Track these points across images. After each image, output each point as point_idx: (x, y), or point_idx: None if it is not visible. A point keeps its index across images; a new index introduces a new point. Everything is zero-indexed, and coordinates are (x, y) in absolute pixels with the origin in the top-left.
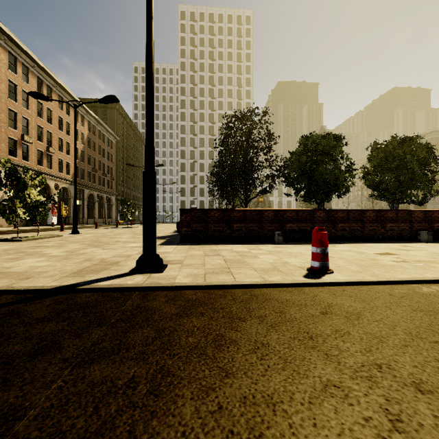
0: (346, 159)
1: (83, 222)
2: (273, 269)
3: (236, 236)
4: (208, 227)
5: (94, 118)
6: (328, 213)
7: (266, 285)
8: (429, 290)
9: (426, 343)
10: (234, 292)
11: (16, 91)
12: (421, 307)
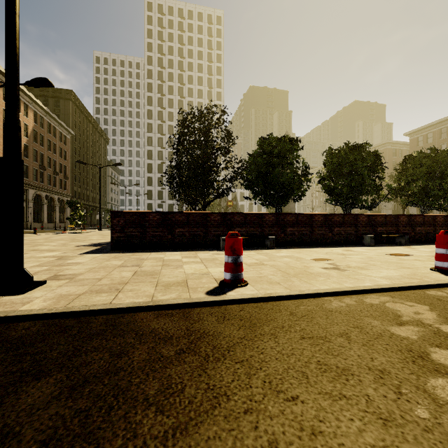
0: (302, 163)
1: (27, 227)
2: (181, 282)
3: (179, 242)
4: (146, 232)
5: (41, 108)
6: (277, 217)
7: (147, 308)
8: (339, 304)
9: (277, 404)
10: (93, 321)
11: None
12: (314, 332)
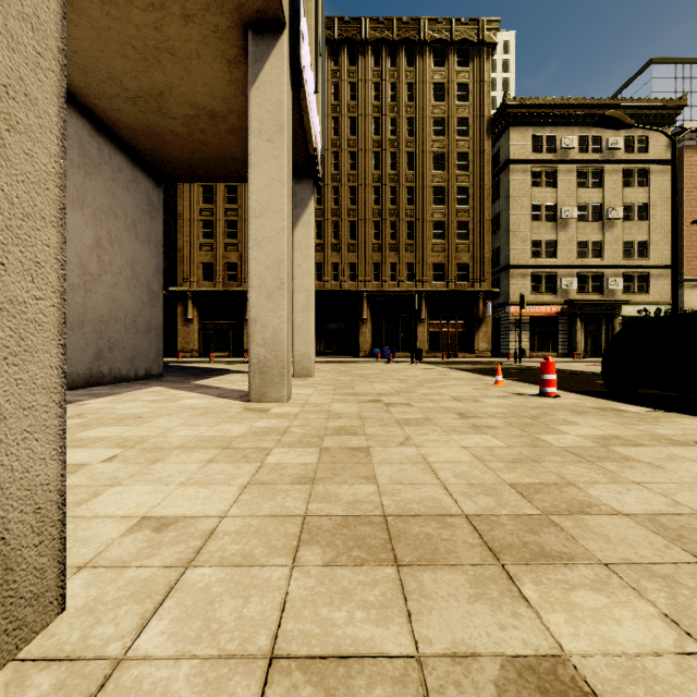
0: None
1: None
2: None
3: None
4: None
5: None
6: None
7: None
8: None
9: None
10: None
11: None
12: None
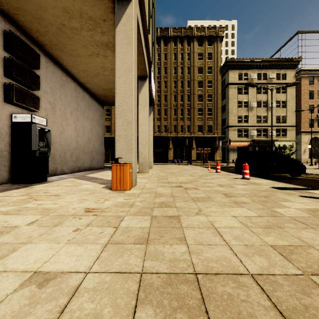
0: None
1: None
2: None
3: None
4: None
5: None
6: None
7: None
8: None
9: None
10: None
11: (313, 93)
12: None
